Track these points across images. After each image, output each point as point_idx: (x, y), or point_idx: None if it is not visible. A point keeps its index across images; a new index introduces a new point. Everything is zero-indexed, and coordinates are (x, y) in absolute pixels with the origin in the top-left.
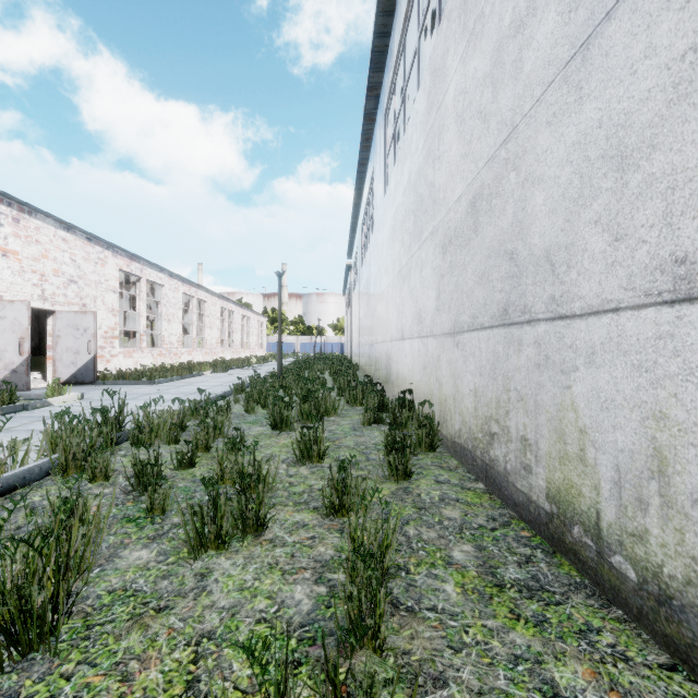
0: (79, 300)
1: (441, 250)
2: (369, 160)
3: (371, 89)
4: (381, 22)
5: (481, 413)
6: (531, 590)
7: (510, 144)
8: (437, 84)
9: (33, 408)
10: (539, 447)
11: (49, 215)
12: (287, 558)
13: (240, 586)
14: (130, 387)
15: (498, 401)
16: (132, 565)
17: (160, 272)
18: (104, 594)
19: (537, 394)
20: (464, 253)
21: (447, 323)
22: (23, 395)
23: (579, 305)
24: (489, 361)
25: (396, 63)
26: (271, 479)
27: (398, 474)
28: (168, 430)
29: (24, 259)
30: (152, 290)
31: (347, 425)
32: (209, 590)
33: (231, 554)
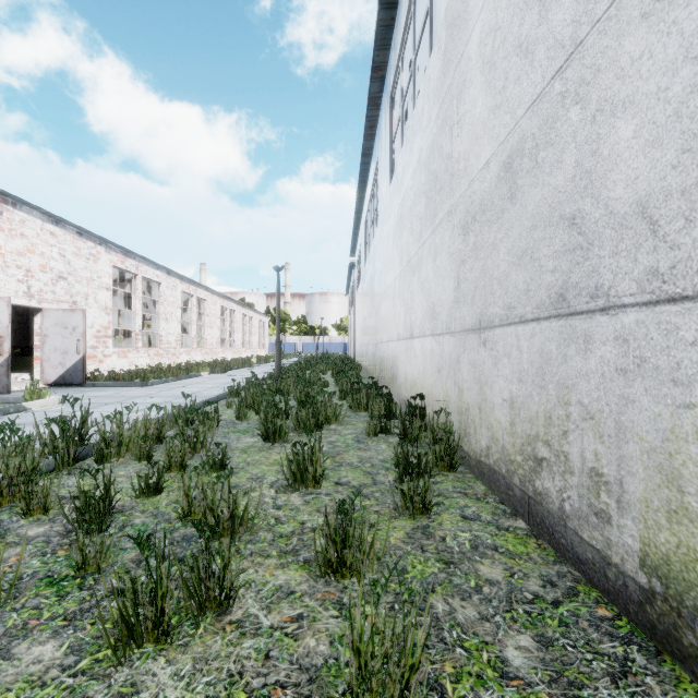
0: (68, 297)
1: (461, 231)
2: (373, 150)
3: (376, 70)
4: None
5: (521, 431)
6: None
7: (571, 70)
8: (456, 35)
9: (5, 413)
10: (625, 489)
11: (35, 207)
12: (258, 663)
13: None
14: (120, 389)
15: (550, 417)
16: (21, 675)
17: (157, 269)
18: None
19: (620, 412)
20: (494, 229)
21: (470, 317)
22: (0, 398)
23: None
24: (533, 364)
25: (404, 35)
26: (253, 512)
27: (414, 508)
28: (138, 444)
29: (8, 253)
30: (149, 288)
31: (350, 436)
32: None
33: (176, 652)
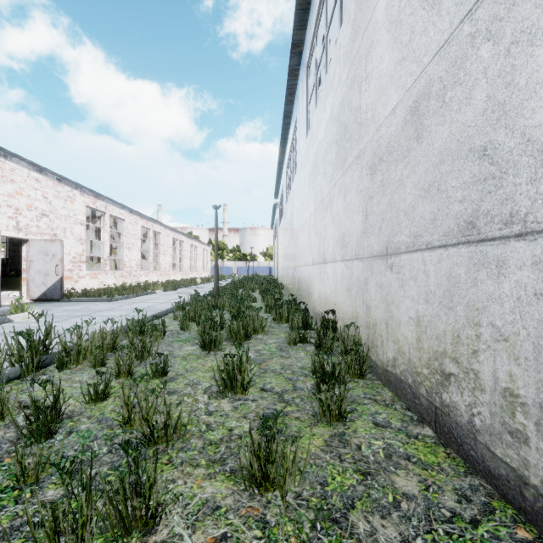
0: (50, 231)
1: (369, 171)
2: (292, 113)
3: (295, 47)
4: None
5: (427, 346)
6: None
7: (481, 10)
8: (364, 5)
9: None
10: None
11: (23, 158)
12: None
13: None
14: (90, 304)
15: (458, 336)
16: None
17: (122, 208)
18: None
19: (540, 336)
20: (400, 167)
21: (377, 245)
22: None
23: None
24: (440, 286)
25: (318, 16)
26: (187, 418)
27: (331, 415)
28: (93, 353)
29: (0, 195)
30: (115, 224)
31: (273, 344)
32: None
33: None
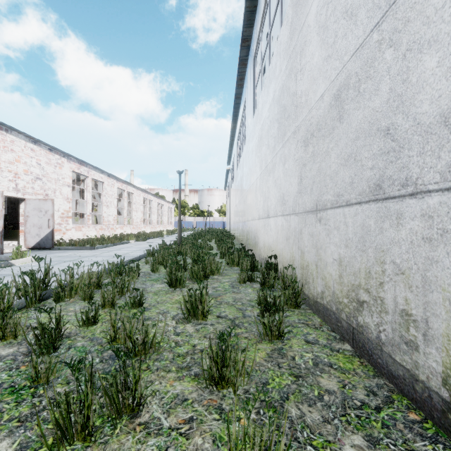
0: (43, 191)
1: (303, 144)
2: (242, 95)
3: (244, 41)
4: None
5: (347, 281)
6: None
7: (386, 23)
8: (299, 11)
9: None
10: (430, 326)
11: (21, 132)
12: None
13: None
14: (76, 251)
15: (369, 272)
16: None
17: (101, 173)
18: None
19: (426, 269)
20: (327, 141)
21: (309, 202)
22: None
23: None
24: (356, 234)
25: (263, 17)
26: (159, 337)
27: (272, 335)
28: (83, 289)
29: (2, 162)
30: (96, 186)
31: (227, 283)
32: None
33: (98, 449)
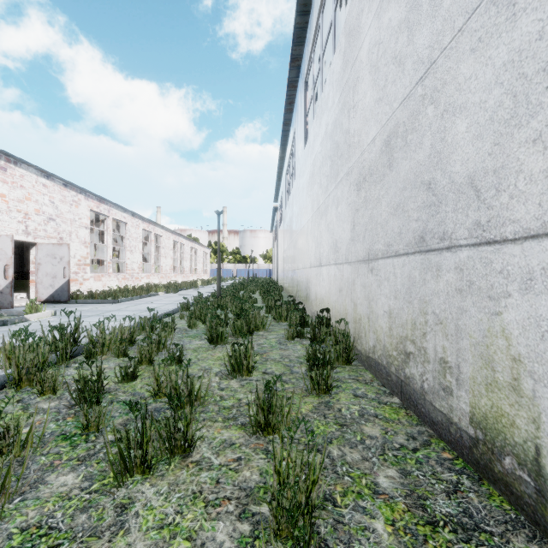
0: (56, 234)
1: (355, 187)
2: (291, 121)
3: (293, 61)
4: (302, 2)
5: (396, 333)
6: (467, 530)
7: (428, 80)
8: (352, 43)
9: (12, 323)
10: (461, 371)
11: (31, 165)
12: (211, 485)
13: (160, 522)
14: (97, 305)
15: (414, 323)
16: (54, 493)
17: (124, 212)
18: (15, 533)
19: (458, 318)
20: (378, 188)
21: (362, 251)
22: (6, 312)
23: (512, 229)
24: (404, 285)
25: (314, 36)
26: (203, 392)
27: (320, 389)
28: (117, 345)
29: (10, 200)
30: (118, 227)
31: (273, 339)
32: (127, 528)
33: (156, 479)
